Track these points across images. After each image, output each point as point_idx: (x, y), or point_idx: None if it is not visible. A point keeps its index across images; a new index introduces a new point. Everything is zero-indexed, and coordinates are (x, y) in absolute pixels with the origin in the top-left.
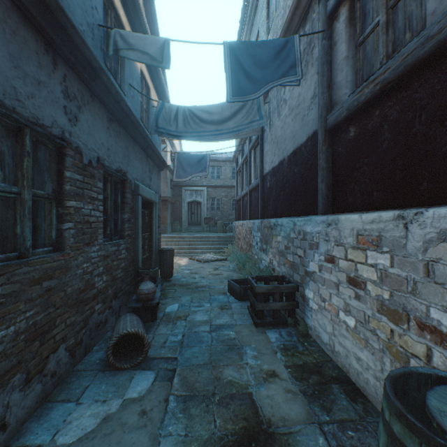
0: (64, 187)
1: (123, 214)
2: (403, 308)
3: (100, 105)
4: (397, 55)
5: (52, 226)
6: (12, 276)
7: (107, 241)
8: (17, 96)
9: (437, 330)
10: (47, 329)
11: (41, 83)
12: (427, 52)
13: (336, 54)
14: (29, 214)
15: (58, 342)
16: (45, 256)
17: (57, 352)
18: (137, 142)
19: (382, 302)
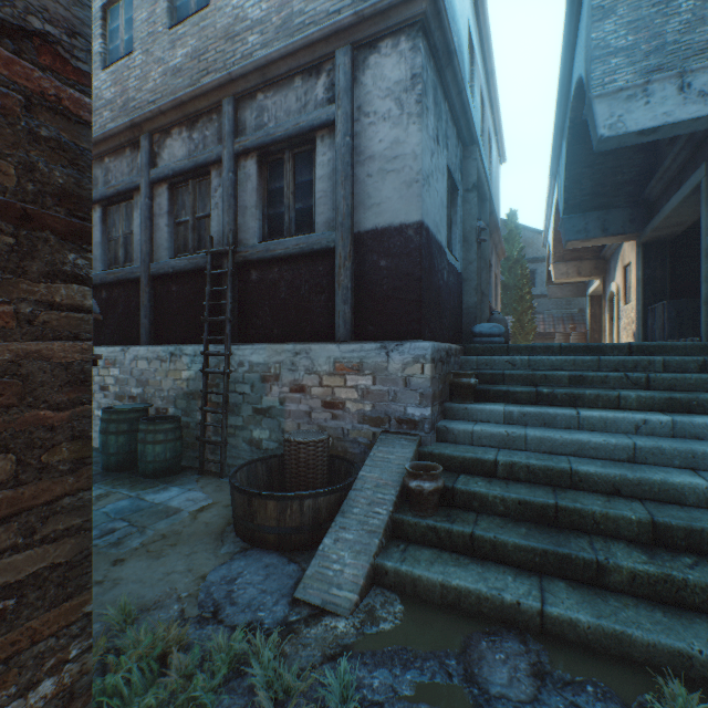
0: None
1: None
2: (125, 393)
3: None
4: (124, 270)
5: None
6: None
7: None
8: None
9: (134, 396)
10: None
11: None
12: (133, 278)
13: (95, 235)
14: None
15: None
16: None
17: None
18: None
19: (117, 394)
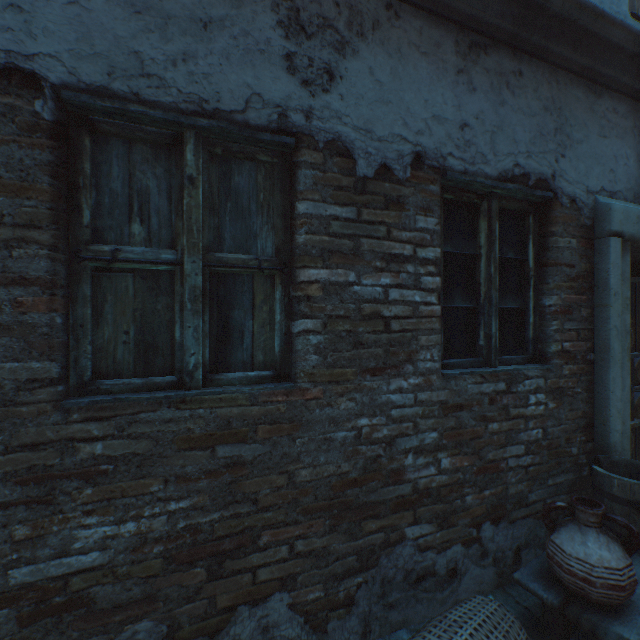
0: (295, 239)
1: (541, 294)
2: None
3: (427, 21)
4: None
5: (275, 326)
6: (130, 423)
7: (472, 364)
8: (143, 70)
9: None
10: (231, 547)
11: (212, 24)
12: None
13: None
14: (194, 302)
15: (265, 584)
16: (225, 391)
17: (263, 605)
18: (605, 84)
19: None
